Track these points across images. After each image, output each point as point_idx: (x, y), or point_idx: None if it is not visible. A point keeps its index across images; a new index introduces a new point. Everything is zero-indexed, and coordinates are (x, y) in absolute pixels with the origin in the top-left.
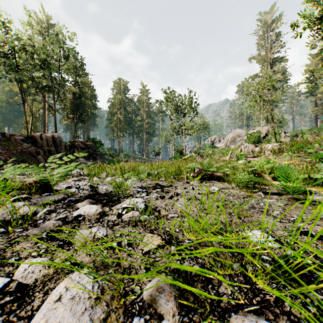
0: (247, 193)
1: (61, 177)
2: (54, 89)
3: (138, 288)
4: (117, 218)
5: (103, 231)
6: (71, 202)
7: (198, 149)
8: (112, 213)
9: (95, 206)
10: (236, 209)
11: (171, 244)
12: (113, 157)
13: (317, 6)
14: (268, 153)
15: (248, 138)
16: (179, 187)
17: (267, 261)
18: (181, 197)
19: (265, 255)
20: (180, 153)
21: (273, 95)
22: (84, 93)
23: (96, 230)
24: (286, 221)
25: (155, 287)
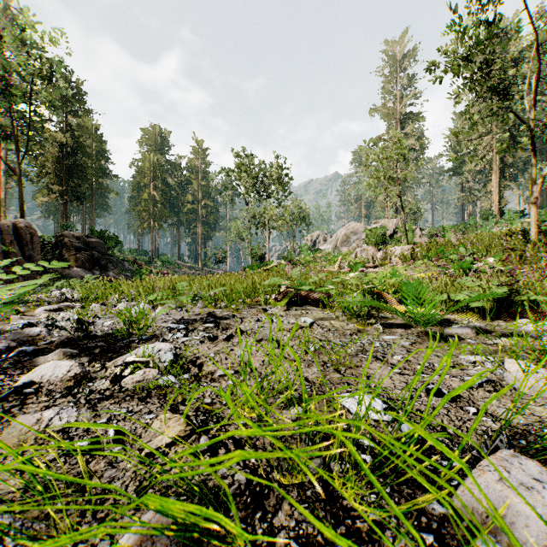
0: (357, 326)
1: (4, 306)
2: (20, 135)
3: (106, 541)
4: (112, 385)
5: (69, 415)
6: (25, 355)
7: (289, 252)
8: (105, 374)
9: (66, 363)
10: (336, 355)
11: (204, 432)
12: (140, 265)
13: (463, 39)
14: (395, 260)
15: (367, 237)
16: (249, 319)
17: (369, 449)
18: (248, 336)
19: (368, 437)
20: (261, 259)
21: (404, 170)
22: (82, 147)
23: (53, 415)
24: (410, 373)
25: (138, 537)
